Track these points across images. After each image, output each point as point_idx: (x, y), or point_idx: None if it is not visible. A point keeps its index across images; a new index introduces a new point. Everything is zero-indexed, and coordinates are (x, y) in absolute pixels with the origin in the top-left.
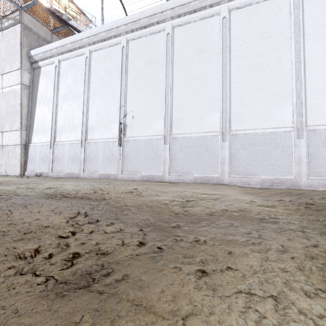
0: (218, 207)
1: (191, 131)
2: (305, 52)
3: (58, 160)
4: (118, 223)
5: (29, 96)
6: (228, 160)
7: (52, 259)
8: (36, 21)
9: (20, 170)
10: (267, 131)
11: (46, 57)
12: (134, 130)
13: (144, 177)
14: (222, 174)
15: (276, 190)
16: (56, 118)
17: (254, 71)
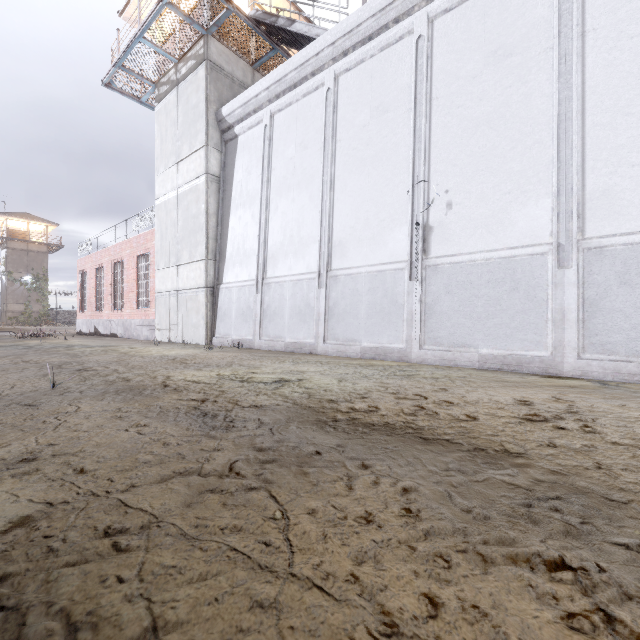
0: None
1: None
2: None
3: (272, 316)
4: None
5: (218, 194)
6: None
7: None
8: (230, 51)
9: (205, 334)
10: None
11: (248, 114)
12: (454, 237)
13: (488, 359)
14: None
15: None
16: (267, 230)
17: None
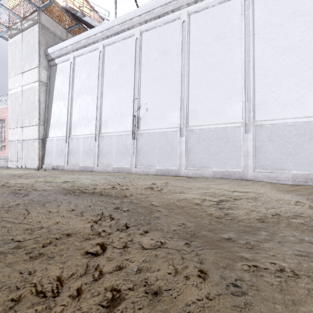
0: (264, 210)
1: (209, 122)
2: None
3: (73, 154)
4: (153, 231)
5: (46, 92)
6: (252, 153)
7: (83, 301)
8: (53, 20)
9: (38, 163)
10: (300, 121)
11: (62, 54)
12: (148, 122)
13: (159, 170)
14: (246, 169)
15: None
16: (71, 113)
17: (283, 54)
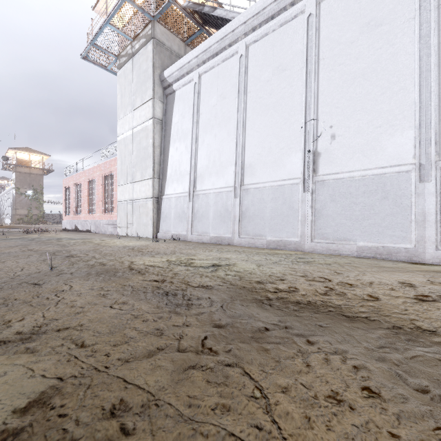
0: None
1: None
2: None
3: (200, 218)
4: None
5: (161, 132)
6: None
7: None
8: (169, 32)
9: (152, 231)
10: None
11: (182, 75)
12: (337, 160)
13: (365, 249)
14: None
15: None
16: (196, 157)
17: None
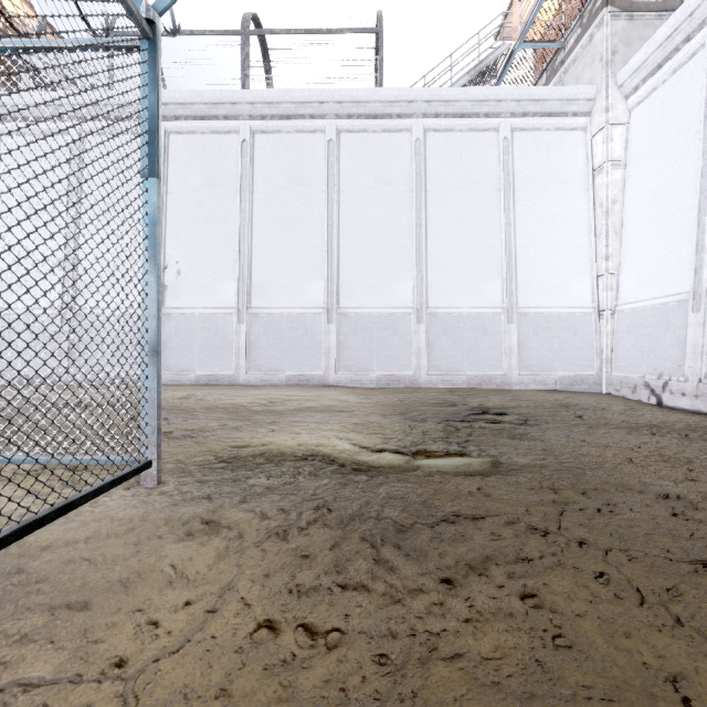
0: (305, 405)
1: (282, 304)
2: (428, 213)
3: None
4: (191, 419)
5: None
6: (335, 351)
7: None
8: None
9: None
10: (384, 312)
11: None
12: (182, 296)
13: (201, 378)
14: (327, 371)
15: (391, 390)
16: None
17: (370, 226)
